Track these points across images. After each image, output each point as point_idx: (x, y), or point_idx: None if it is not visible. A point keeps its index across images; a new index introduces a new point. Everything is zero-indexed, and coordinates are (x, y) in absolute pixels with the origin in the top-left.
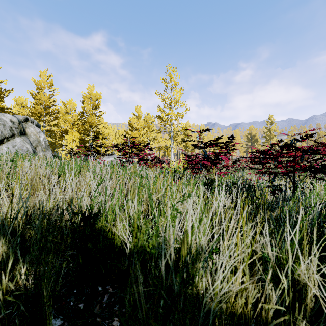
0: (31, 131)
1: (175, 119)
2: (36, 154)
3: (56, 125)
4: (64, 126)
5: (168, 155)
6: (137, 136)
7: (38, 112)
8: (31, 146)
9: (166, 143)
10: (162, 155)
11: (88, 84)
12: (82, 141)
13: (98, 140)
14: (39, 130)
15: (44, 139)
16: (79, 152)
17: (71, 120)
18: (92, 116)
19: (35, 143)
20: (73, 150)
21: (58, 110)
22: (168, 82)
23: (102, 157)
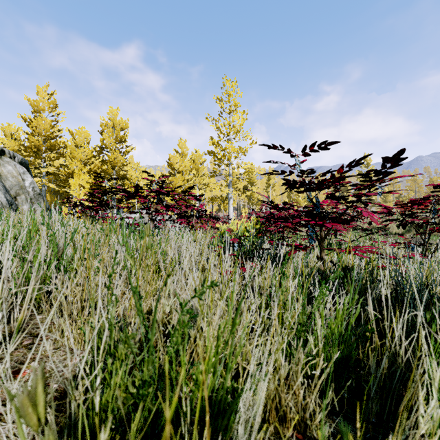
0: (8, 171)
1: (235, 156)
2: (14, 206)
3: (63, 166)
4: (71, 166)
5: (224, 209)
6: (180, 181)
7: (35, 146)
8: (5, 194)
9: (222, 193)
10: (216, 209)
11: (109, 106)
12: (99, 189)
13: (103, 182)
14: (24, 170)
15: (32, 184)
16: (81, 203)
17: (82, 158)
18: (115, 152)
19: (15, 190)
20: (69, 200)
21: (64, 144)
22: (225, 102)
23: (111, 211)
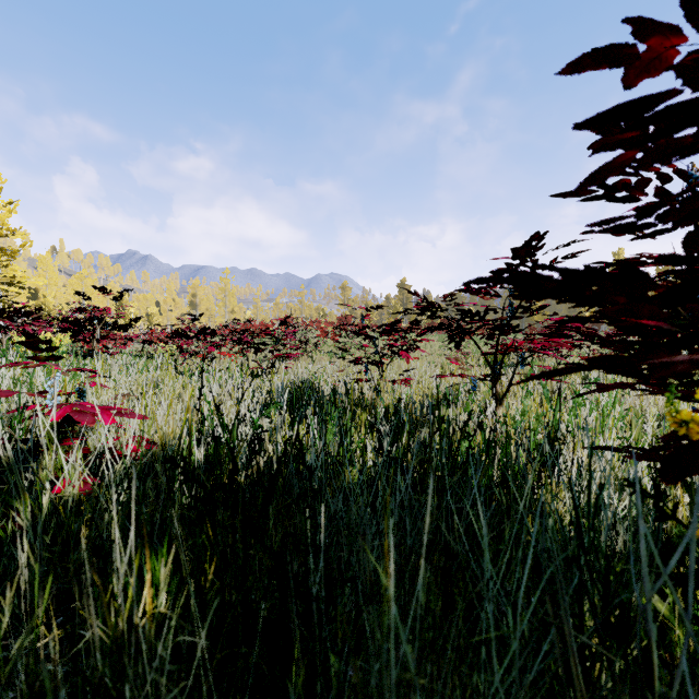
0: None
1: None
2: None
3: None
4: None
5: None
6: None
7: None
8: None
9: None
10: None
11: None
12: None
13: None
14: None
15: None
16: None
17: None
18: None
19: None
20: None
21: None
22: None
23: None
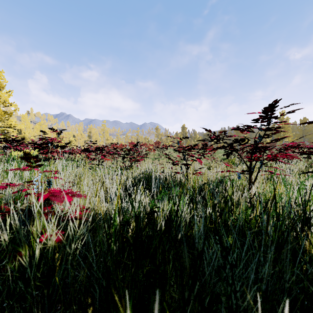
0: None
1: (2, 116)
2: None
3: None
4: None
5: None
6: None
7: None
8: None
9: None
10: None
11: None
12: None
13: None
14: None
15: None
16: None
17: None
18: None
19: None
20: None
21: None
22: None
23: None
